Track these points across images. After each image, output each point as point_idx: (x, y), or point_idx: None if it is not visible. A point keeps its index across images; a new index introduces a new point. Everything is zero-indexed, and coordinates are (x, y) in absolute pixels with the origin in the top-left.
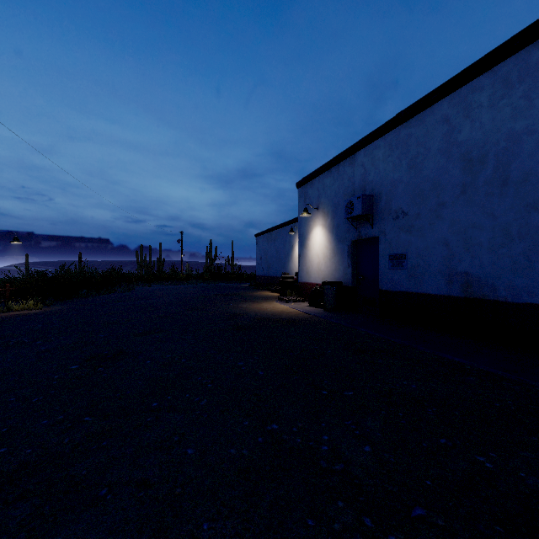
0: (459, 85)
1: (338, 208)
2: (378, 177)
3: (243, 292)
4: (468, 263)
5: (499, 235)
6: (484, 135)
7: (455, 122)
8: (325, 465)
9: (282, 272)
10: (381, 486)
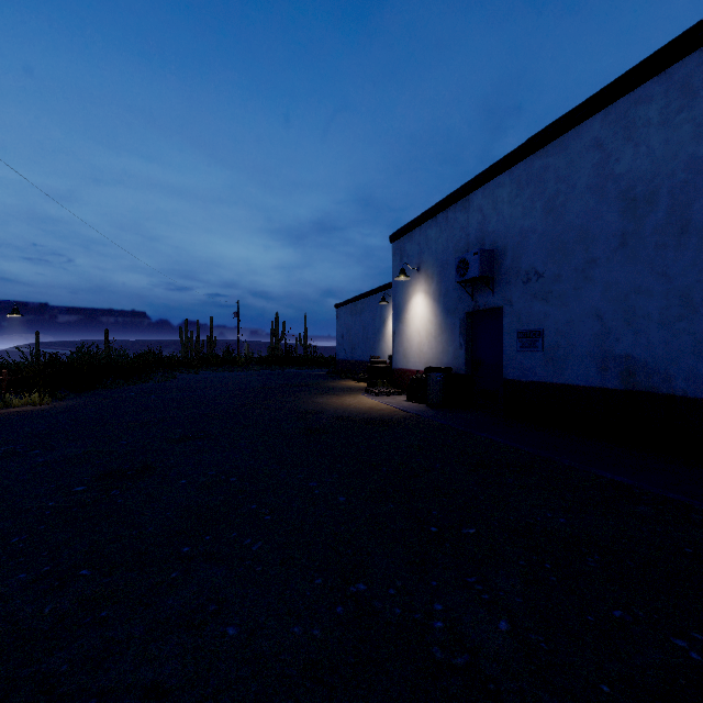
0: (617, 95)
1: (447, 268)
2: (502, 225)
3: (319, 382)
4: (630, 342)
5: (676, 303)
6: (653, 163)
7: (611, 147)
8: (440, 655)
9: (371, 355)
10: (531, 695)
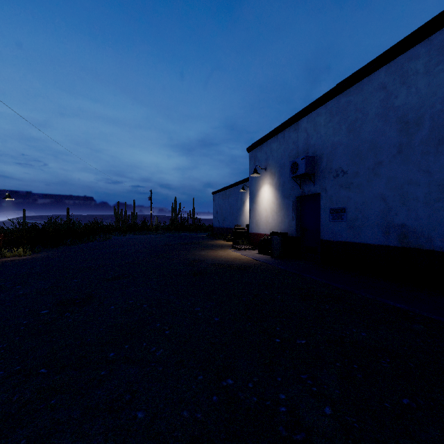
0: (396, 55)
1: (284, 168)
2: (320, 140)
3: (202, 241)
4: (404, 216)
5: (435, 190)
6: (420, 99)
7: (391, 89)
8: (285, 432)
9: (235, 224)
10: None
